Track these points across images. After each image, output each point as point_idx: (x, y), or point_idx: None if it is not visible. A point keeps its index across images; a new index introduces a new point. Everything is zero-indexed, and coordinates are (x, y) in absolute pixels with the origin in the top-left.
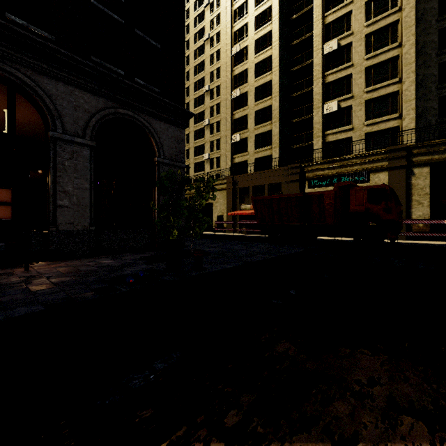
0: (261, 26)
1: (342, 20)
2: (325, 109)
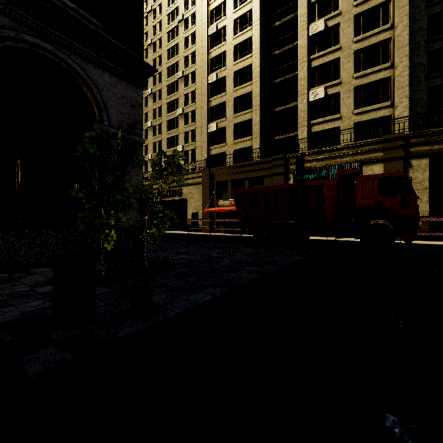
0: (241, 5)
1: None
2: (310, 96)
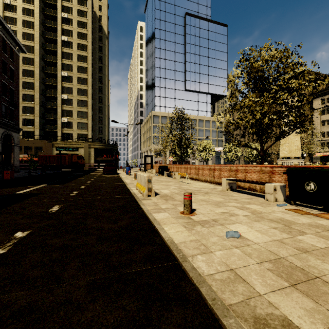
0: (27, 64)
1: (69, 89)
2: (62, 120)
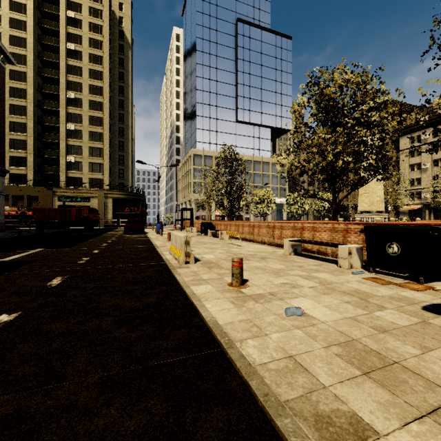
0: (16, 80)
1: (77, 116)
2: (67, 159)
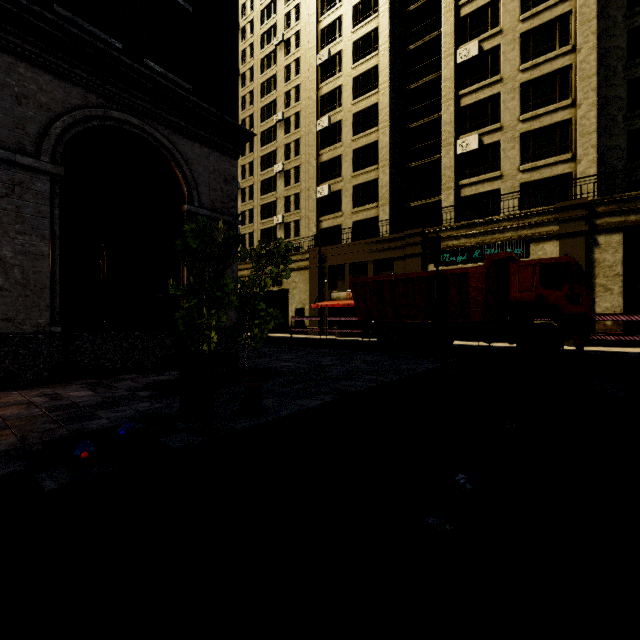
0: (362, 21)
1: (485, 12)
2: (459, 147)
